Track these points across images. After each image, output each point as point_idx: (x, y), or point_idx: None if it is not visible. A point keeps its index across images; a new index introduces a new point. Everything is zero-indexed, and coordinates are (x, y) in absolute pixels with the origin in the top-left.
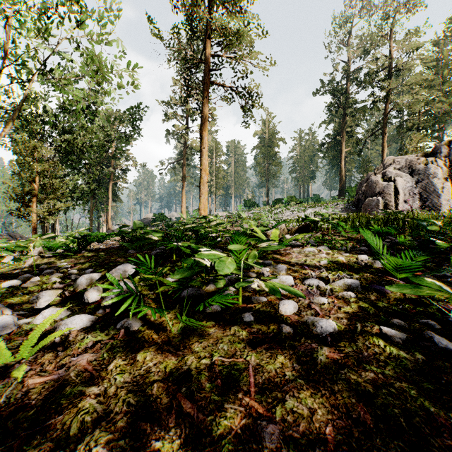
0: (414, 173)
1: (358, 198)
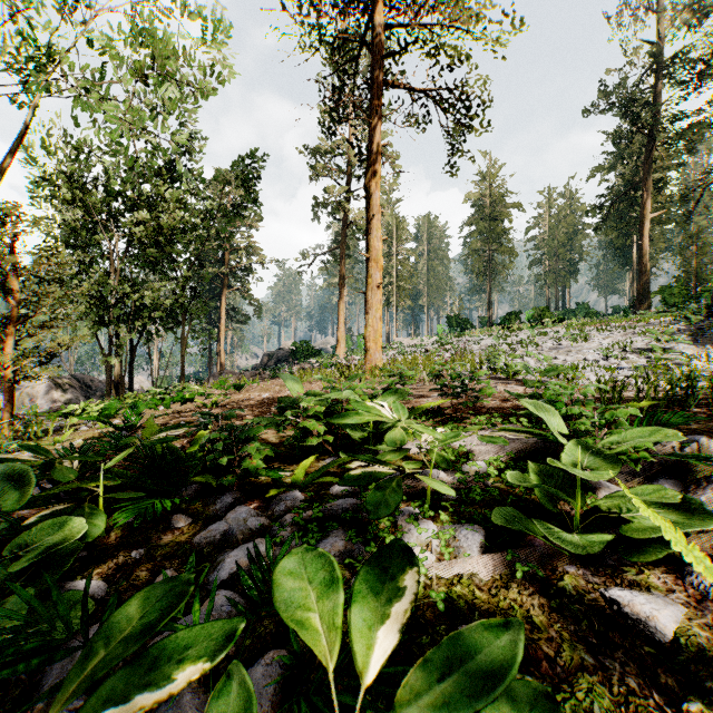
0: None
1: None
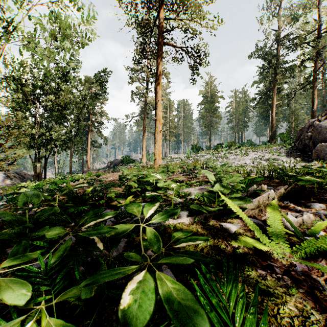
0: None
1: (303, 143)
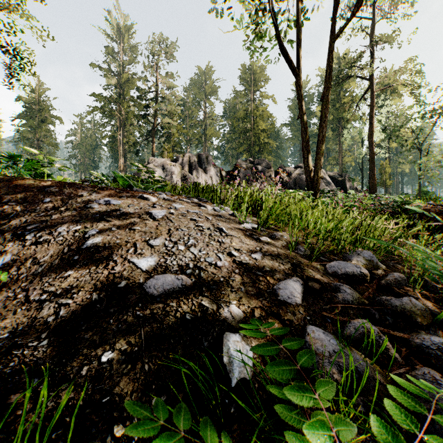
0: (164, 170)
1: None
